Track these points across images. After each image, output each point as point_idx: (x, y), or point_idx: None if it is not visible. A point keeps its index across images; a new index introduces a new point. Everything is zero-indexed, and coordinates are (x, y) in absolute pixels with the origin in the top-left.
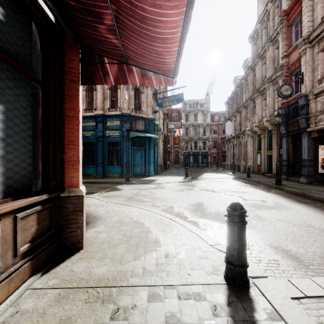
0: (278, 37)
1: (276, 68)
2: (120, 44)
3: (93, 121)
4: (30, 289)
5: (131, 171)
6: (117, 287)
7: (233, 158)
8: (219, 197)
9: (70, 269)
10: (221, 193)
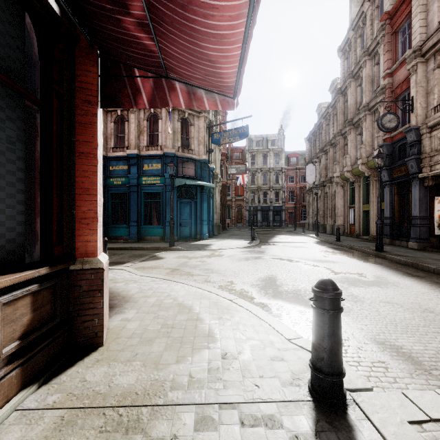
0: (378, 48)
1: (375, 91)
2: (156, 47)
3: (125, 163)
4: (19, 410)
5: (176, 233)
6: (149, 407)
7: (316, 215)
8: (298, 269)
9: (81, 378)
10: (301, 262)
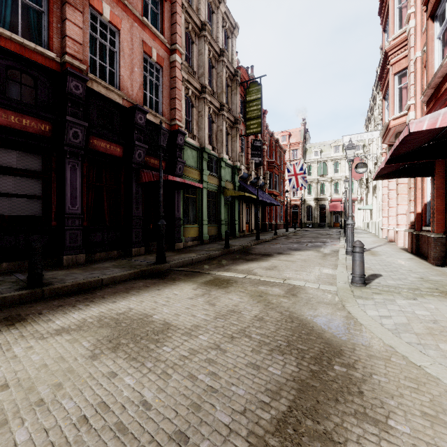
0: None
1: None
2: None
3: None
4: None
5: None
6: None
7: None
8: None
9: None
10: None
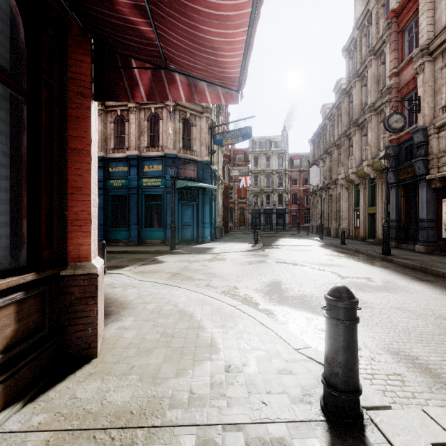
0: (384, 47)
1: (381, 91)
2: (154, 34)
3: (125, 165)
4: None
5: (178, 236)
6: (145, 429)
7: (320, 218)
8: (303, 273)
9: (71, 394)
10: (306, 266)
